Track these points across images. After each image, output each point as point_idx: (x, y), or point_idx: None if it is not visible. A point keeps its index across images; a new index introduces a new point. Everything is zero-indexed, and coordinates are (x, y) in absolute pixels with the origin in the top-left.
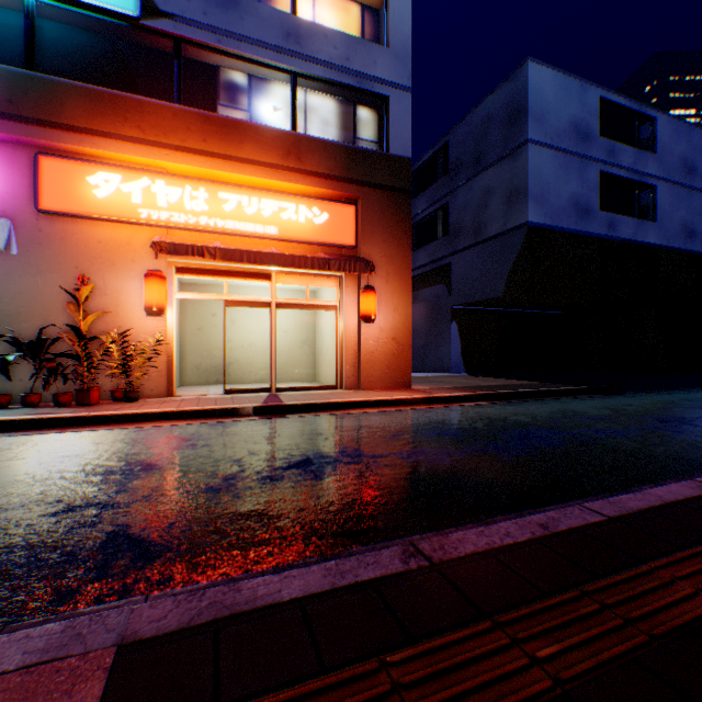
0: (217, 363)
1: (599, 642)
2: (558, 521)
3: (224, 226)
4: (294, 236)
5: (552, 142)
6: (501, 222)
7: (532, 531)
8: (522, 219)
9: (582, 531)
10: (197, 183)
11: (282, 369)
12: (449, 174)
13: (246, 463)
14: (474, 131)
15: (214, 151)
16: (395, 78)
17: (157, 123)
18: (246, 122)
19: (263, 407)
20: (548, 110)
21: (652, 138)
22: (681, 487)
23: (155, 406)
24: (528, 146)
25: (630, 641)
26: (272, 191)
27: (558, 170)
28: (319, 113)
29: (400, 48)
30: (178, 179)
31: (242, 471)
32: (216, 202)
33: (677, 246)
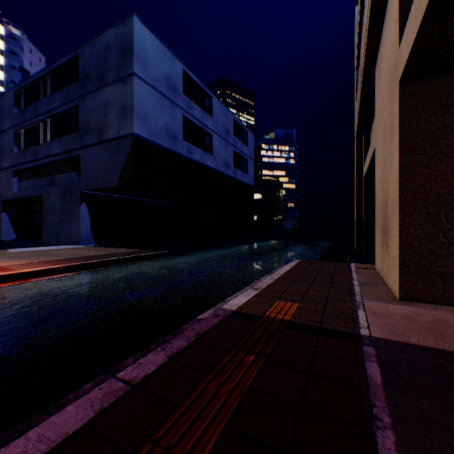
0: None
1: None
2: None
3: None
4: None
5: (153, 83)
6: (118, 129)
7: None
8: (131, 130)
9: None
10: None
11: None
12: (80, 82)
13: None
14: (99, 53)
15: None
16: None
17: None
18: None
19: None
20: (150, 60)
21: (211, 108)
22: (78, 409)
23: None
24: (134, 77)
25: None
26: None
27: (157, 104)
28: None
29: None
30: None
31: None
32: None
33: (222, 171)
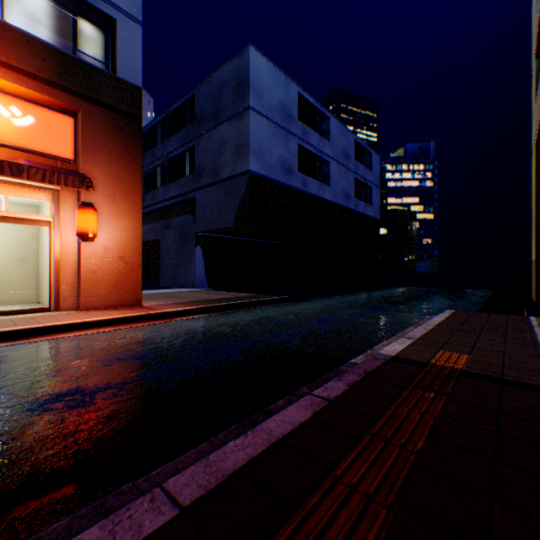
0: None
1: None
2: None
3: None
4: None
5: (267, 114)
6: (232, 167)
7: None
8: (246, 168)
9: None
10: None
11: None
12: (195, 123)
13: None
14: (213, 91)
15: None
16: (124, 4)
17: None
18: None
19: None
20: (265, 89)
21: (328, 131)
22: (298, 409)
23: None
24: (250, 111)
25: None
26: None
27: (272, 136)
28: (27, 5)
29: None
30: None
31: None
32: None
33: (341, 203)
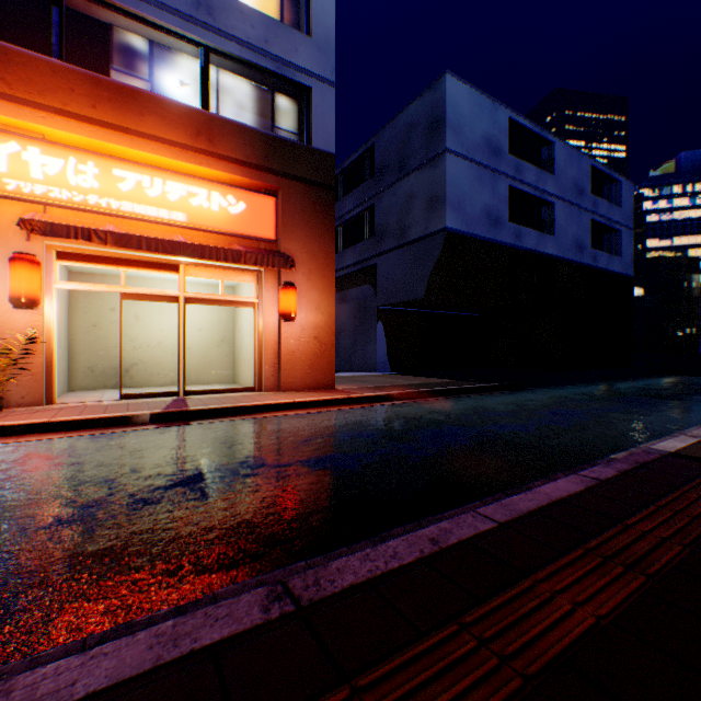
0: (118, 364)
1: (470, 697)
2: (450, 533)
3: (120, 208)
4: (206, 225)
5: (468, 153)
6: (423, 226)
7: (422, 548)
8: (442, 225)
9: (473, 543)
10: (85, 155)
11: (197, 370)
12: (375, 176)
13: (120, 484)
14: (398, 136)
15: (106, 121)
16: (318, 69)
17: (29, 78)
18: (147, 92)
19: (164, 414)
20: (465, 123)
21: (551, 160)
22: (567, 483)
23: (21, 417)
24: (446, 155)
25: (503, 689)
26: (180, 173)
27: (473, 181)
28: (236, 95)
29: (323, 40)
30: (58, 148)
31: (112, 494)
32: (110, 179)
33: (570, 258)
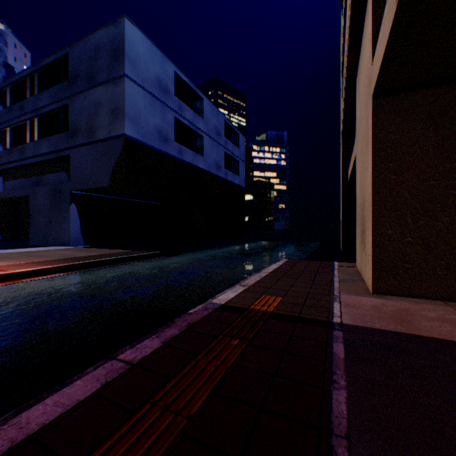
0: None
1: None
2: None
3: None
4: None
5: (144, 84)
6: (108, 130)
7: None
8: (122, 131)
9: None
10: None
11: None
12: (69, 81)
13: None
14: (89, 53)
15: None
16: None
17: None
18: None
19: None
20: (141, 61)
21: (202, 110)
22: (86, 383)
23: None
24: (125, 79)
25: None
26: None
27: (148, 106)
28: None
29: None
30: None
31: None
32: None
33: (213, 172)
